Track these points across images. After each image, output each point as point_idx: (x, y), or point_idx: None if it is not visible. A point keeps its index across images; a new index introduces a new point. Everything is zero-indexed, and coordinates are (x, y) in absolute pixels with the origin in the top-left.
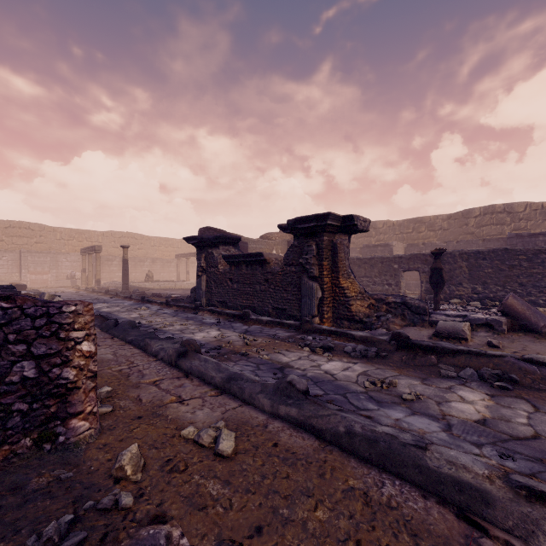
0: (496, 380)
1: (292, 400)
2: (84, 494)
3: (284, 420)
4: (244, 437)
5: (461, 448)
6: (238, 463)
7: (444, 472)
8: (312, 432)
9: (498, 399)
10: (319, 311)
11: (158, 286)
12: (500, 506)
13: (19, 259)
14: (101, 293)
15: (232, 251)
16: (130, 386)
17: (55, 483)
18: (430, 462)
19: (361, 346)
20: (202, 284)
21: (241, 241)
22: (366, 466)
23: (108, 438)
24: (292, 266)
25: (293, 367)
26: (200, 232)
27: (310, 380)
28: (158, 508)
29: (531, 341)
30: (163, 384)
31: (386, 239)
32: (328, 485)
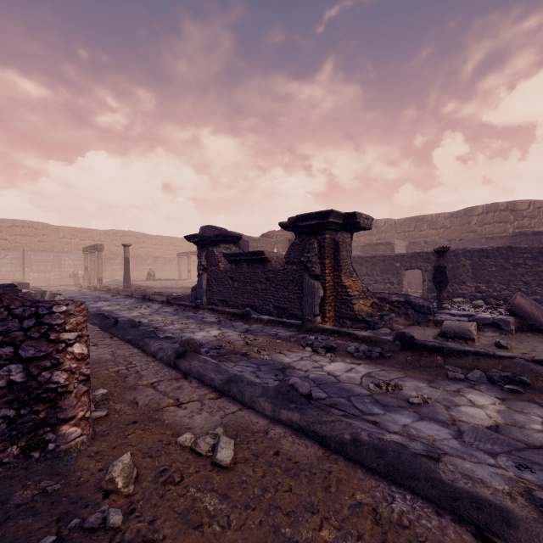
0: (506, 383)
1: (294, 404)
2: (71, 510)
3: (286, 425)
4: (244, 444)
5: (475, 457)
6: (237, 474)
7: (459, 486)
8: (316, 438)
9: (510, 403)
10: (321, 310)
11: (159, 284)
12: (523, 527)
13: (22, 258)
14: (103, 291)
15: (233, 249)
16: (127, 388)
17: (41, 496)
18: (444, 475)
19: (364, 347)
20: (203, 283)
21: (242, 240)
22: (374, 477)
23: (101, 445)
24: (293, 264)
25: (294, 368)
26: (201, 230)
27: (313, 381)
28: (150, 526)
29: (541, 342)
30: (161, 386)
31: (387, 237)
32: (333, 499)
